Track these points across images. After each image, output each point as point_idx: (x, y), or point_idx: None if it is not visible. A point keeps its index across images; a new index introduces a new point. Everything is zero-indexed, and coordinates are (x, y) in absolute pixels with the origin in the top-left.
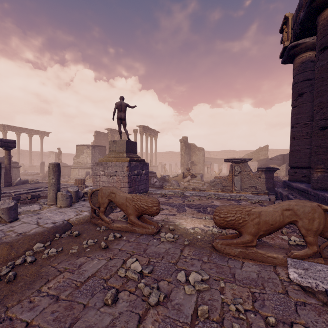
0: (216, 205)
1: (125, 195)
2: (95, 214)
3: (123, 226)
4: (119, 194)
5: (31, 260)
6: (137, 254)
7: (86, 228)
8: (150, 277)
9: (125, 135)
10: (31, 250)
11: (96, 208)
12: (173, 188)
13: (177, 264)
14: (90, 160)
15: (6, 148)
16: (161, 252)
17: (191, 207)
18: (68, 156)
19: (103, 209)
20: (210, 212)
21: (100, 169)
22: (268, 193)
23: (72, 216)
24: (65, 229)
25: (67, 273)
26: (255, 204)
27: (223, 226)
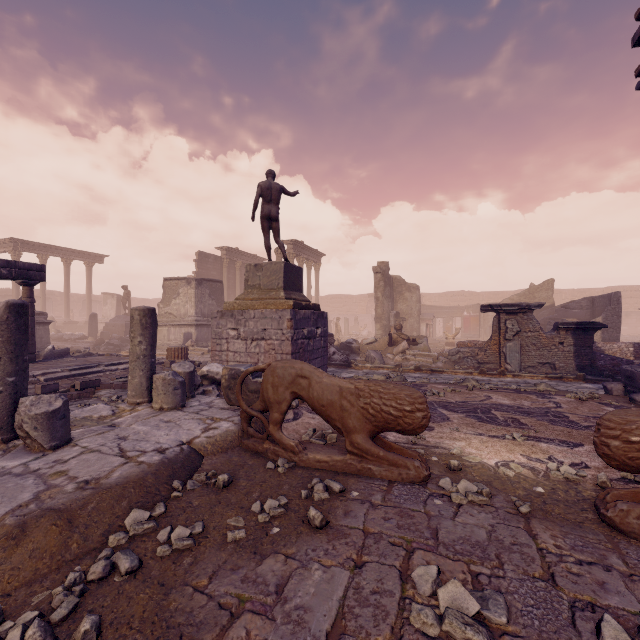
0: (504, 404)
1: (334, 381)
2: (252, 429)
3: (336, 459)
4: (320, 380)
5: (131, 567)
6: (422, 547)
7: (240, 464)
8: (519, 636)
9: (256, 260)
10: (122, 532)
11: (255, 414)
12: (374, 366)
13: (557, 583)
14: (192, 308)
15: (26, 281)
16: (480, 540)
17: (455, 410)
18: (139, 304)
19: (279, 416)
20: (508, 421)
21: (228, 326)
22: (586, 378)
23: (196, 431)
24: (190, 466)
25: (254, 618)
26: (590, 403)
27: (638, 466)
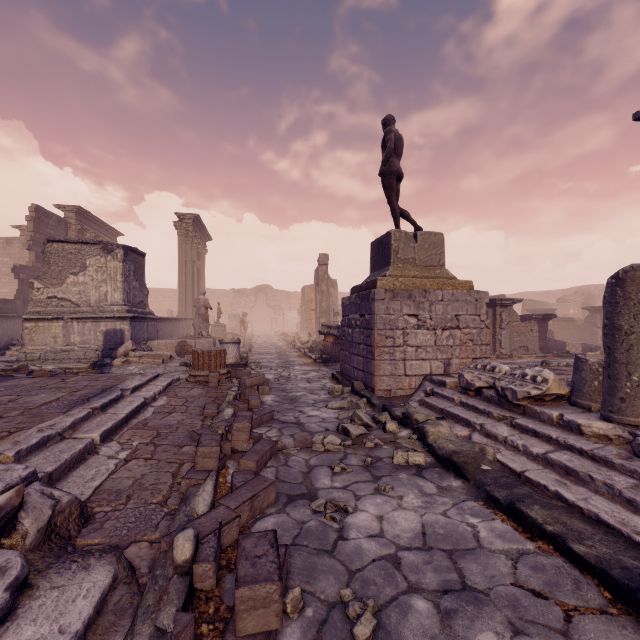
0: None
1: None
2: None
3: None
4: None
5: None
6: None
7: None
8: None
9: (109, 233)
10: None
11: None
12: None
13: None
14: (118, 292)
15: None
16: None
17: None
18: None
19: None
20: None
21: (403, 311)
22: (558, 355)
23: None
24: None
25: None
26: None
27: None
